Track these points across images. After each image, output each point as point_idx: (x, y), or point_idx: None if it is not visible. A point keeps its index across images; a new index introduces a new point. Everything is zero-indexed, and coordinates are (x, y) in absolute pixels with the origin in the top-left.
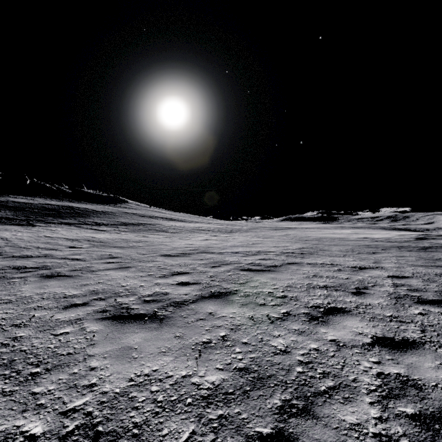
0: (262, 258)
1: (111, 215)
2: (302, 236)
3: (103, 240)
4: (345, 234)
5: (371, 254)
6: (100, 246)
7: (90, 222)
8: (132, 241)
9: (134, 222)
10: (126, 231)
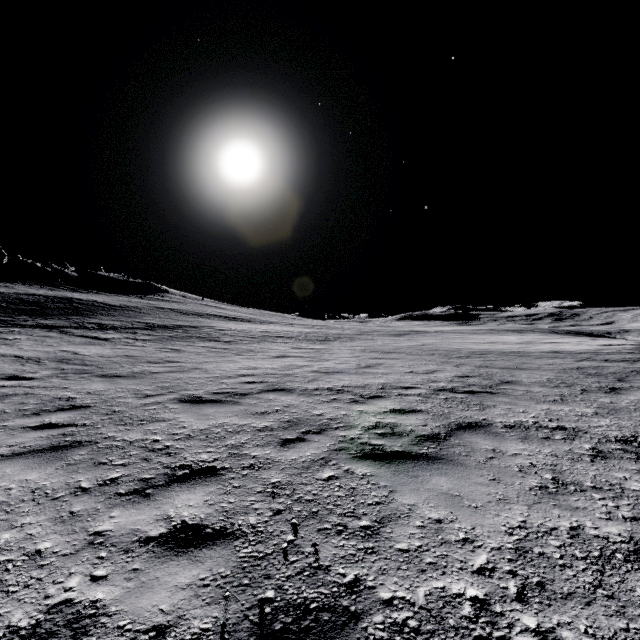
0: (397, 408)
1: (133, 312)
2: (447, 348)
3: (90, 360)
4: (515, 344)
5: (613, 394)
6: (72, 375)
7: (92, 323)
8: (145, 361)
9: (169, 323)
10: (147, 340)
